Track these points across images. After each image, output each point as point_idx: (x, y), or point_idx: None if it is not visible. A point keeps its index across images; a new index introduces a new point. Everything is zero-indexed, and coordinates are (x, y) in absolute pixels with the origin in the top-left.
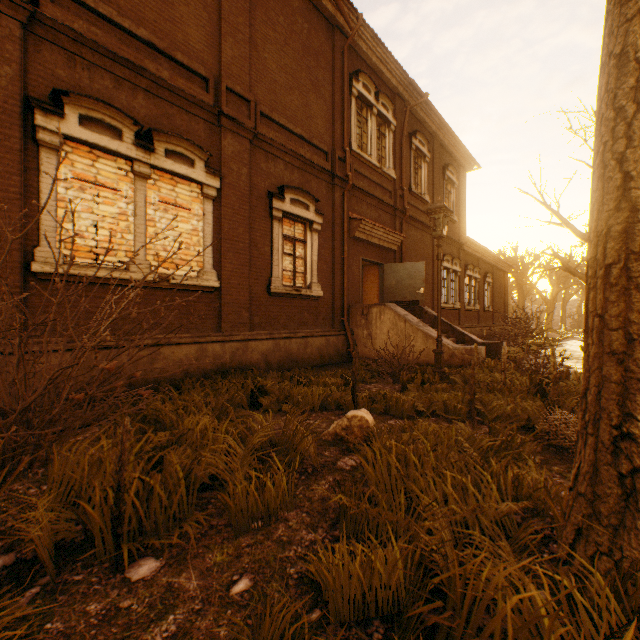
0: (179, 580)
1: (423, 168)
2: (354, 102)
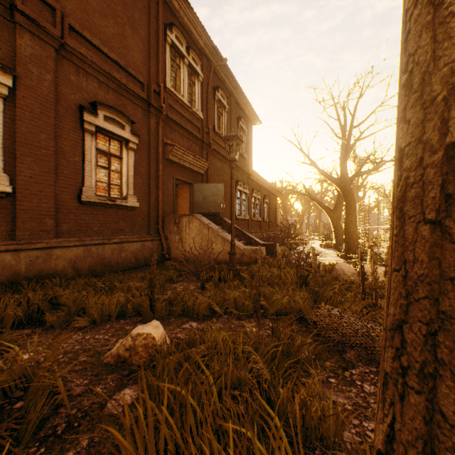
0: None
1: (224, 116)
2: (169, 48)
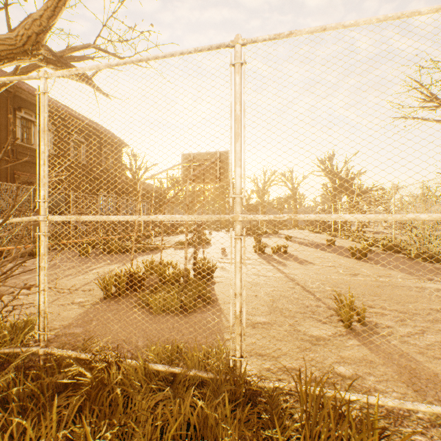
0: None
1: (83, 148)
2: (19, 121)
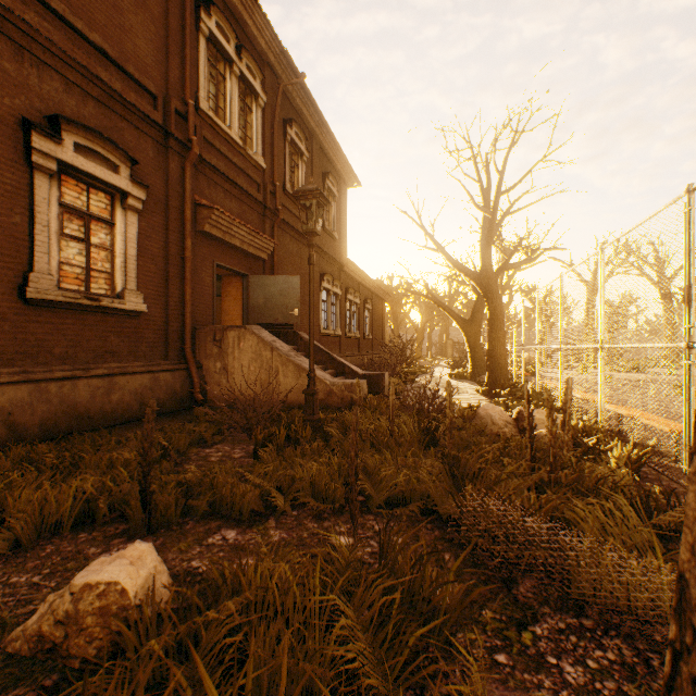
0: None
1: (301, 168)
2: (204, 43)
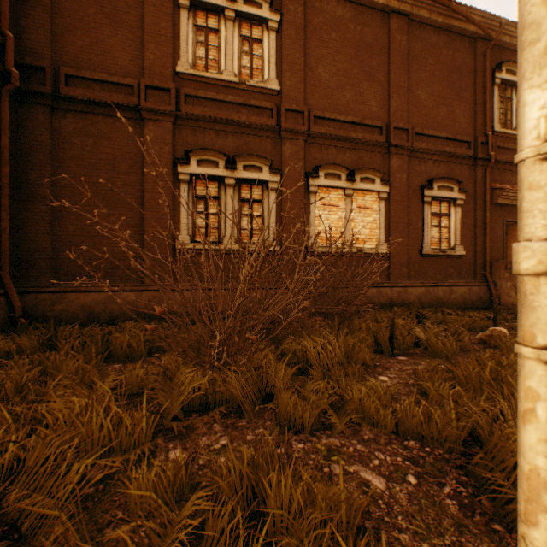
0: (416, 361)
1: None
2: (496, 90)
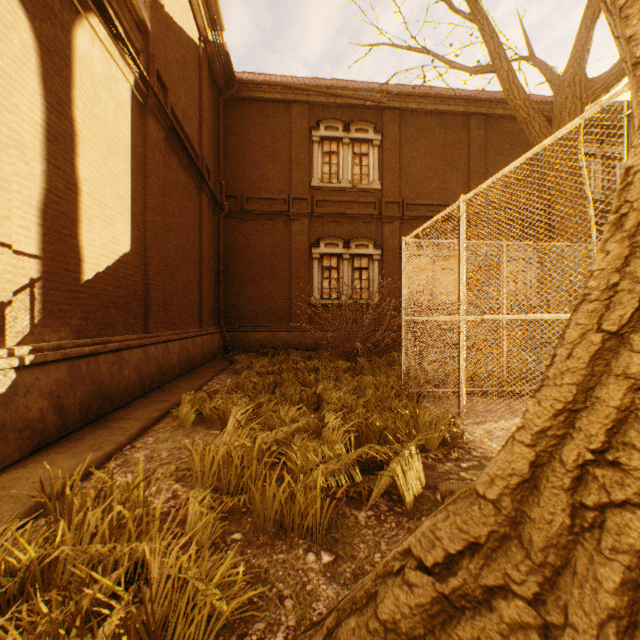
0: None
1: None
2: None
